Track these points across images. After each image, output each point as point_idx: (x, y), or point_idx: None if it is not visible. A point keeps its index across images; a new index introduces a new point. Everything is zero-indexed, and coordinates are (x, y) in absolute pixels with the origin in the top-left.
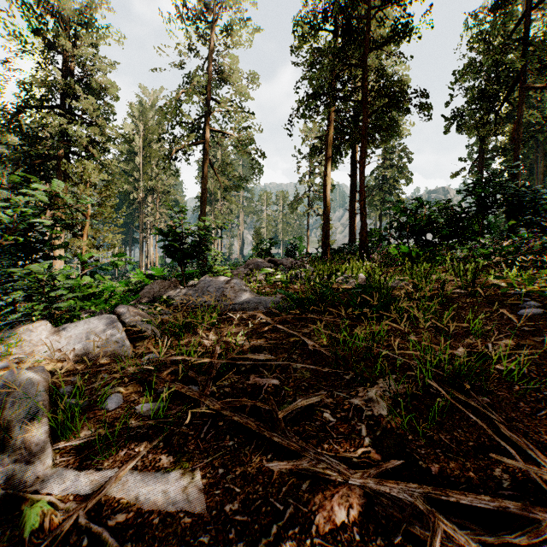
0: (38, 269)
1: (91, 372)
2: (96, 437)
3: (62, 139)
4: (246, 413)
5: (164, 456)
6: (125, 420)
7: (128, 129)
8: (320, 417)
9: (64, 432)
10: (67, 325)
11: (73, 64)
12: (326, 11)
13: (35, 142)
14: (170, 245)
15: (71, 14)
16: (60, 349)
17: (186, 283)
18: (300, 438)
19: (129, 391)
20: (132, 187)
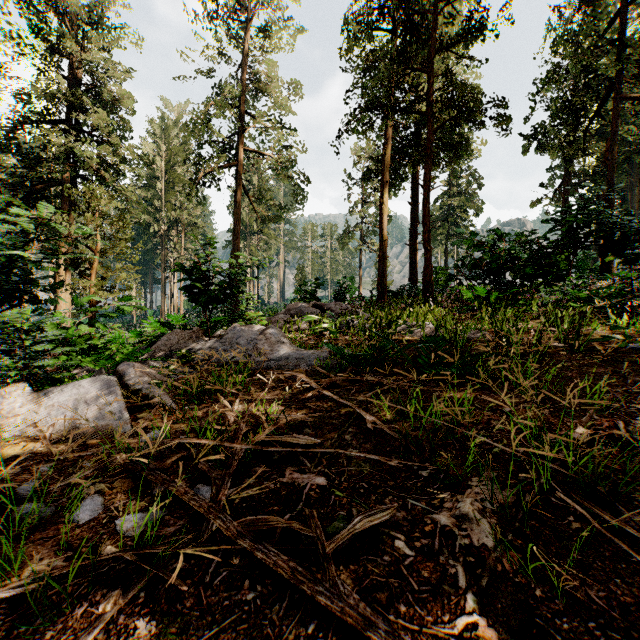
0: (15, 317)
1: (70, 457)
2: (37, 585)
3: (68, 161)
4: (277, 535)
5: (142, 621)
6: (85, 556)
7: (148, 149)
8: (389, 548)
9: (1, 566)
10: (50, 389)
11: (80, 71)
12: (383, 6)
13: (35, 163)
14: (191, 286)
15: (78, 10)
16: (36, 422)
17: (214, 332)
18: (360, 589)
19: (114, 491)
20: (152, 218)
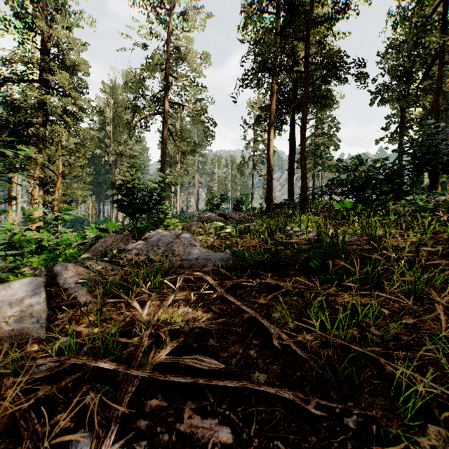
0: None
1: None
2: None
3: (41, 109)
4: None
5: None
6: None
7: (101, 103)
8: None
9: None
10: None
11: (50, 44)
12: None
13: (16, 111)
14: (122, 200)
15: None
16: None
17: (145, 234)
18: None
19: None
20: (103, 152)
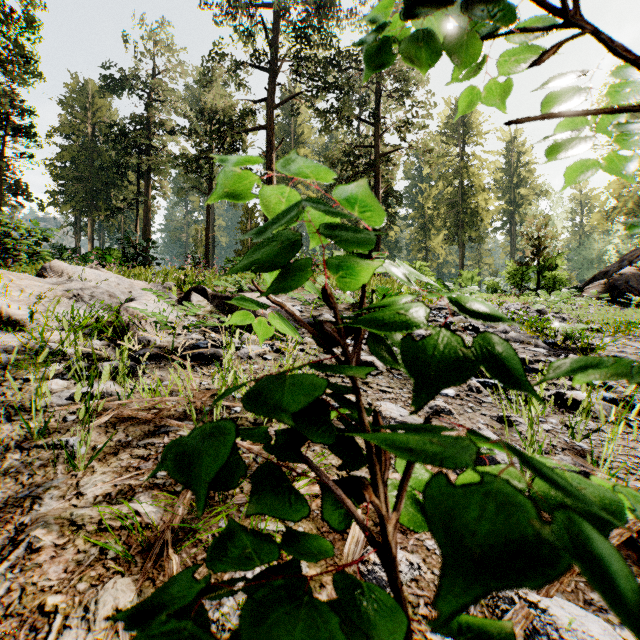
0: None
1: None
2: None
3: None
4: None
5: None
6: None
7: None
8: None
9: None
10: None
11: None
12: None
13: None
14: None
15: None
16: None
17: None
18: None
19: None
20: None
